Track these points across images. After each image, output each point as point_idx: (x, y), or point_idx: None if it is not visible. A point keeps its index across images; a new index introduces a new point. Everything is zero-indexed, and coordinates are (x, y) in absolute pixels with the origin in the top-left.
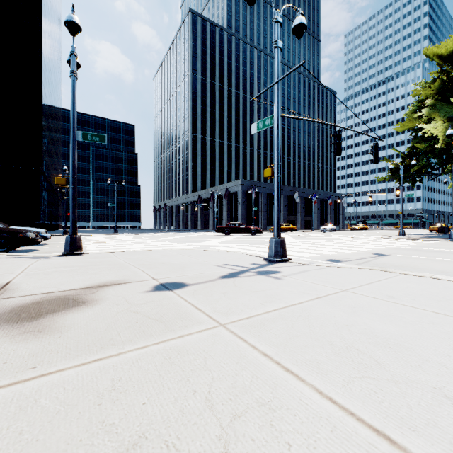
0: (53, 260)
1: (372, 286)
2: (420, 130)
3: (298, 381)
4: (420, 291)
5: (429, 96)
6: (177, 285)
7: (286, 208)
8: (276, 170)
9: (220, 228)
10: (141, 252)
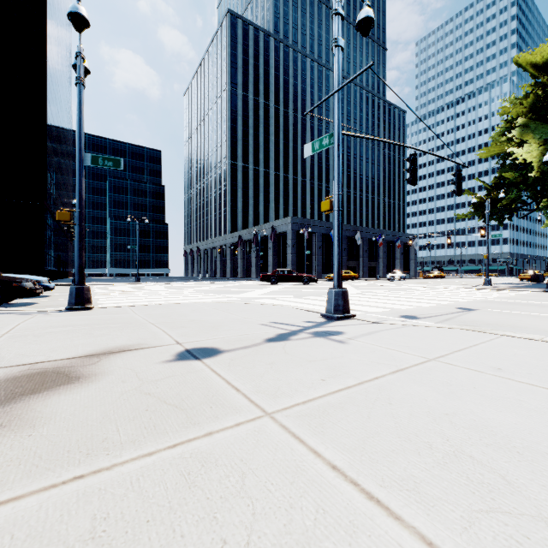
0: (52, 317)
1: (468, 353)
2: (508, 157)
3: (390, 519)
4: (534, 360)
5: (521, 115)
6: (208, 352)
7: (345, 252)
8: (336, 202)
9: (265, 276)
10: (166, 306)
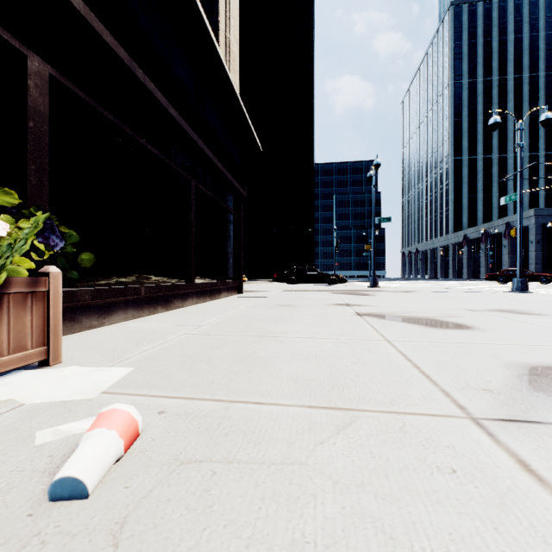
0: None
1: (546, 295)
2: None
3: (471, 296)
4: None
5: None
6: (443, 292)
7: None
8: (518, 231)
9: (491, 275)
10: (413, 288)
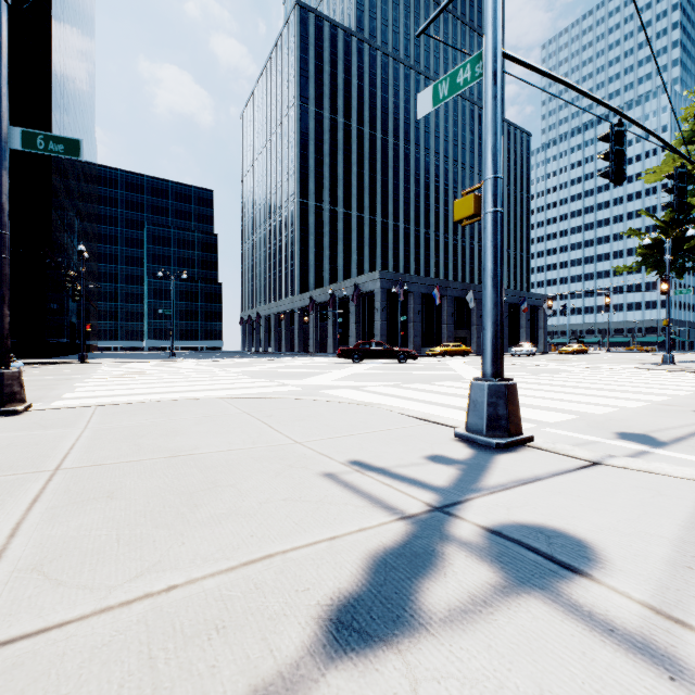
0: None
1: None
2: (692, 180)
3: None
4: None
5: None
6: None
7: (453, 318)
8: (491, 195)
9: (345, 350)
10: (165, 405)
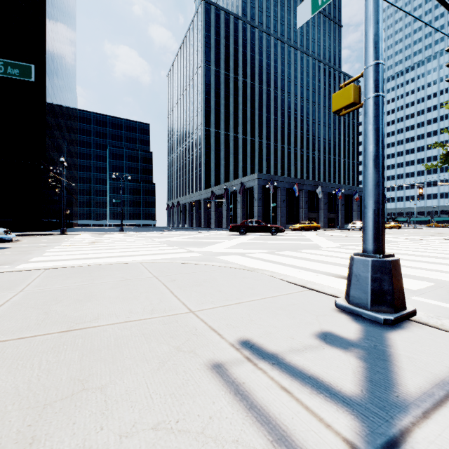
0: None
1: None
2: None
3: None
4: None
5: None
6: None
7: (307, 204)
8: (373, 80)
9: (234, 226)
10: (96, 269)
